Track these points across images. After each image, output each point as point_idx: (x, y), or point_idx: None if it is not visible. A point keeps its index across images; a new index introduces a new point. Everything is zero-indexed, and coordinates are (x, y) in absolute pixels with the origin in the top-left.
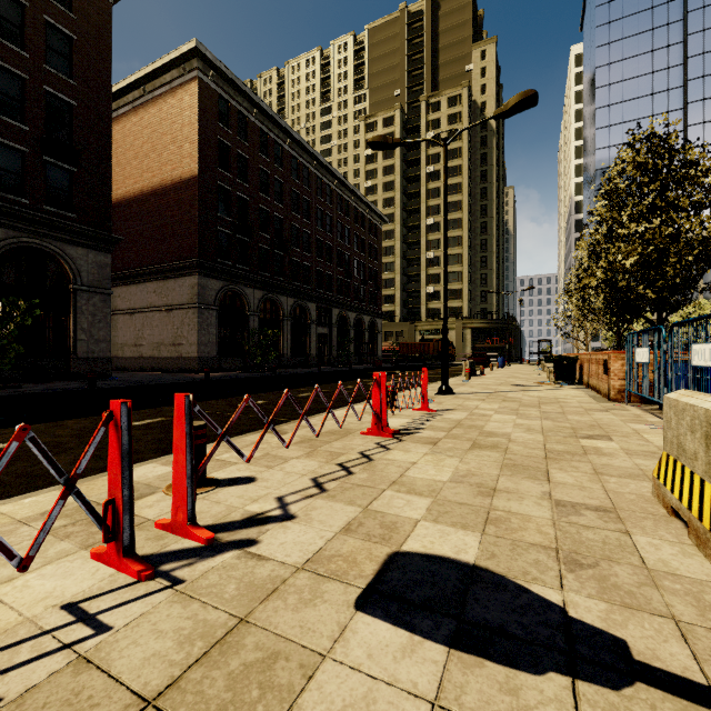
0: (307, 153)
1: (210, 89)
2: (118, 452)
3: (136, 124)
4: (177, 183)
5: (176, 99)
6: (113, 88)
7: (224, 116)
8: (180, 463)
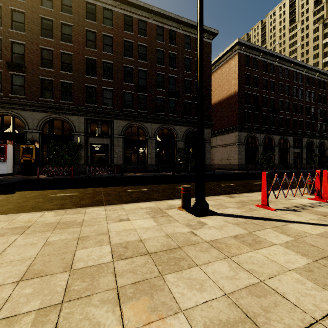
0: (287, 62)
1: (242, 55)
2: (318, 179)
3: (212, 79)
4: (228, 97)
5: (228, 64)
6: None
7: (247, 63)
8: (325, 184)
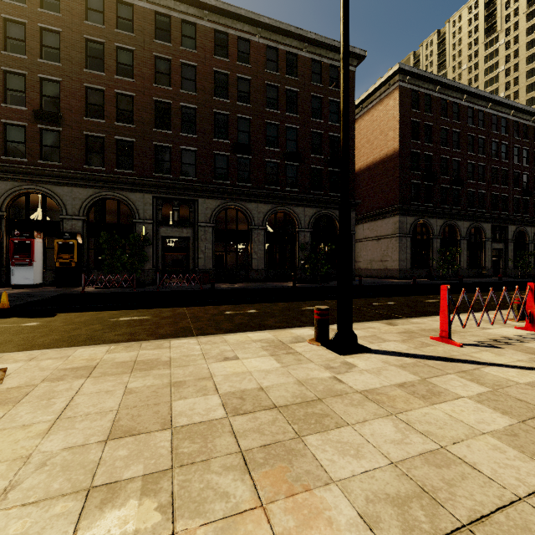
0: (481, 100)
1: (406, 89)
2: (532, 297)
3: (356, 130)
4: (383, 159)
5: (382, 106)
6: None
7: (415, 102)
8: None
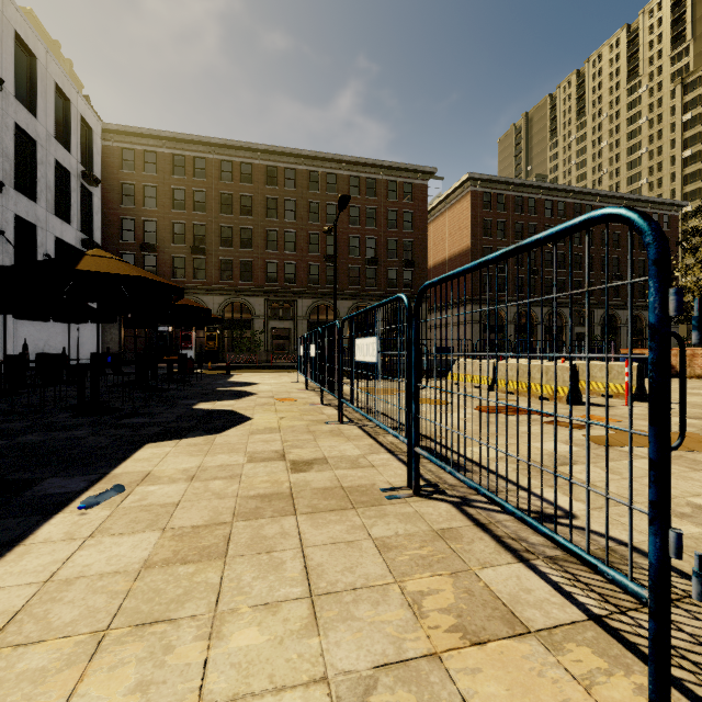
0: (561, 191)
1: (478, 193)
2: None
3: (442, 222)
4: (460, 253)
5: (460, 205)
6: (432, 205)
7: (488, 202)
8: None
